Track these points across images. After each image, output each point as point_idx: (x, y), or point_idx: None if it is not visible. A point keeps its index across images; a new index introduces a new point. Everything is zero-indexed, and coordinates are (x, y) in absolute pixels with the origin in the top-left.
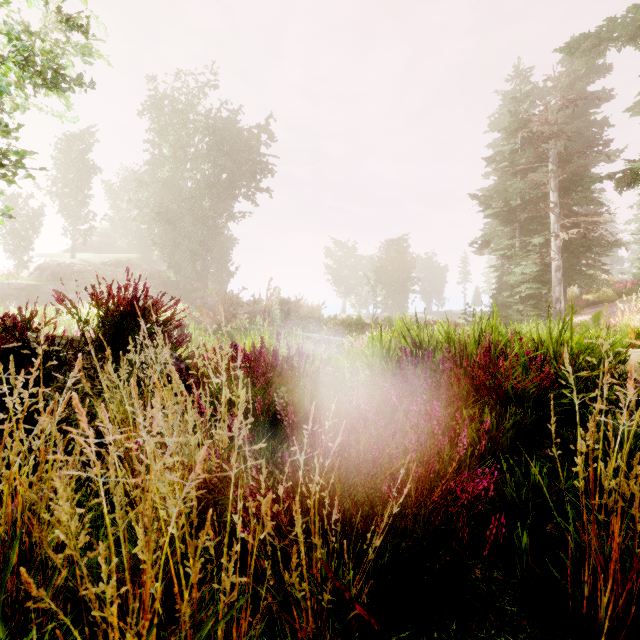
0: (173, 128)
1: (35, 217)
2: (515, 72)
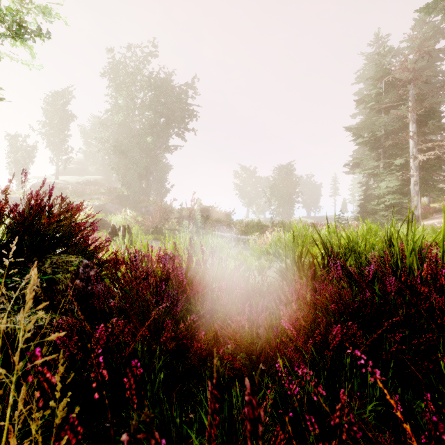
0: (126, 86)
1: (30, 150)
2: (376, 38)
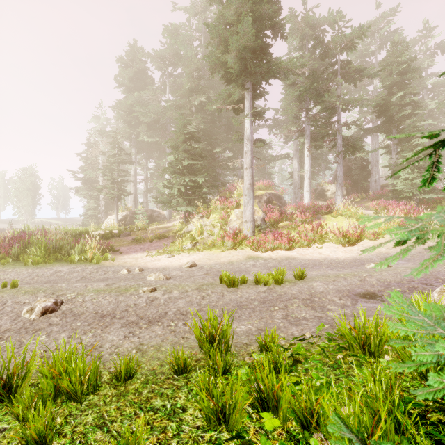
0: None
1: None
2: (100, 106)
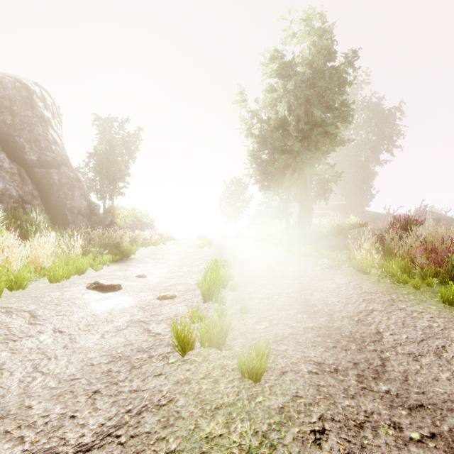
0: None
1: None
2: None
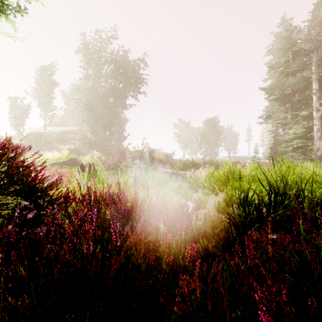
0: (94, 60)
1: (26, 108)
2: (282, 21)
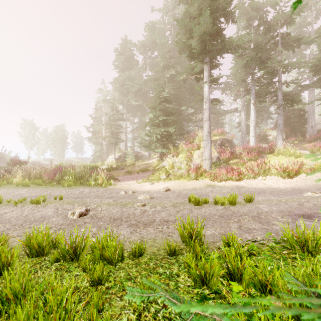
0: None
1: None
2: (103, 82)
